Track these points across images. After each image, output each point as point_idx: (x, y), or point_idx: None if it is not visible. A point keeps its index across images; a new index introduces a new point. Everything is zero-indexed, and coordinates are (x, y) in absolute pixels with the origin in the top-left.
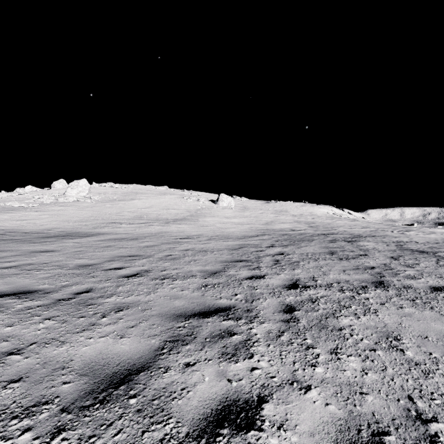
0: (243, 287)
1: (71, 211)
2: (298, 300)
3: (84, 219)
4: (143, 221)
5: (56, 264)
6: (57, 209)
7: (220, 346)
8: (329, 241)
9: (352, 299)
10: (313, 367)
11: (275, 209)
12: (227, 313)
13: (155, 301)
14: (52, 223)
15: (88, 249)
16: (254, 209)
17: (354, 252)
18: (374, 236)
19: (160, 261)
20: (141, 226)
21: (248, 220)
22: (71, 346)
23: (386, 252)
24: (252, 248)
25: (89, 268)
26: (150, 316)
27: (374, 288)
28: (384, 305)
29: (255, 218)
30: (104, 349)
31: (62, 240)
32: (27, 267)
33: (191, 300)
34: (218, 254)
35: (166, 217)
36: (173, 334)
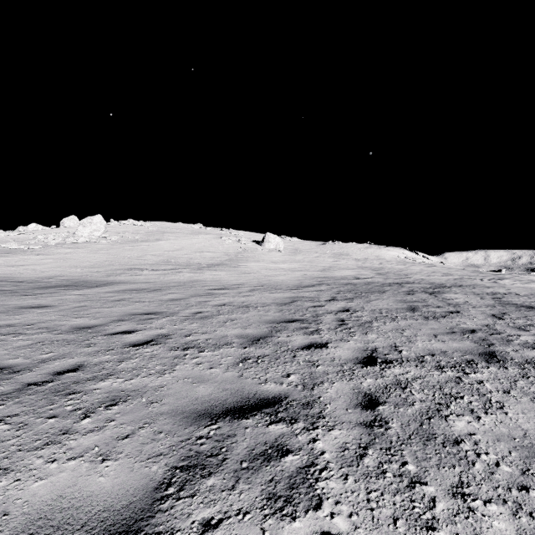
0: (299, 362)
1: (82, 255)
2: (380, 384)
3: (97, 264)
4: (170, 267)
5: (45, 326)
6: (64, 251)
7: (266, 479)
8: (406, 293)
9: (459, 383)
10: (431, 531)
11: (333, 251)
12: (275, 409)
13: (169, 387)
14: (55, 270)
15: (94, 304)
16: (308, 251)
17: (442, 307)
18: (461, 285)
19: (185, 322)
20: (167, 273)
21: (300, 266)
22: (16, 479)
23: (483, 307)
24: (308, 303)
25: (88, 331)
26: (157, 414)
27: (485, 364)
28: (510, 394)
29: (309, 263)
30: (69, 486)
31: (63, 291)
32: (4, 330)
33: (222, 384)
34: (264, 310)
35: (199, 262)
36: (188, 451)
